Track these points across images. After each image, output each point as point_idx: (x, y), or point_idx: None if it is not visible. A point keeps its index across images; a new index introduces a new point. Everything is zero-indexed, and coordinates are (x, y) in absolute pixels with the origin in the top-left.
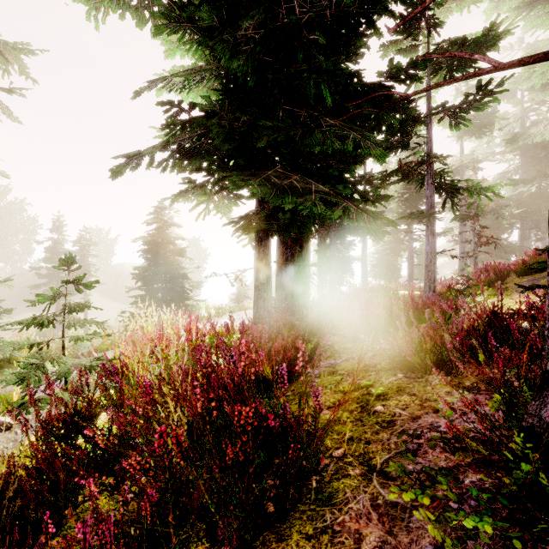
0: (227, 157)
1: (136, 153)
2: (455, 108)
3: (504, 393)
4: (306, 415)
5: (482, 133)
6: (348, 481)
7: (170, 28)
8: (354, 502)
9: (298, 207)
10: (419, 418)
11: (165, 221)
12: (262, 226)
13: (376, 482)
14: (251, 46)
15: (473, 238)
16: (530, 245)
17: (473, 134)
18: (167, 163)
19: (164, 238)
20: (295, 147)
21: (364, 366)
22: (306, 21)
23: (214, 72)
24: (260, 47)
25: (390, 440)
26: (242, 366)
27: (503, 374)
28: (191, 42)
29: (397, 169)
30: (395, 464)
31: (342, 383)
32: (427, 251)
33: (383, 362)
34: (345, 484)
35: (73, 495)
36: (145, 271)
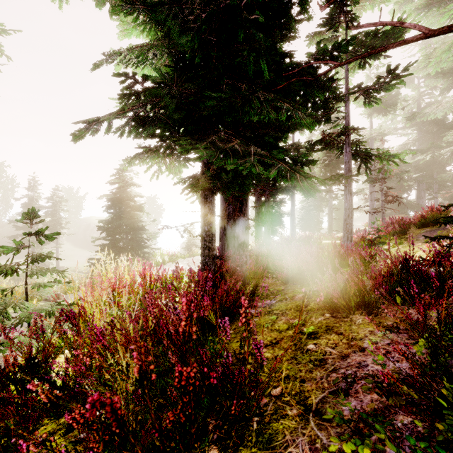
0: (177, 125)
1: (95, 120)
2: (369, 89)
3: (429, 337)
4: (249, 370)
5: (387, 112)
6: (287, 422)
7: (126, 9)
8: (293, 445)
9: (238, 168)
10: (347, 356)
11: (126, 181)
12: (207, 184)
13: (313, 423)
14: (197, 24)
15: (381, 196)
16: (425, 203)
17: (380, 112)
18: (124, 129)
19: (125, 196)
20: (236, 116)
21: (304, 319)
22: (246, 2)
23: (165, 50)
24: (205, 26)
25: (323, 379)
26: (183, 326)
27: (425, 318)
28: (145, 23)
29: (321, 139)
30: (333, 411)
31: (277, 322)
32: (345, 207)
33: (312, 303)
34: (284, 425)
35: (25, 439)
36: (108, 224)
